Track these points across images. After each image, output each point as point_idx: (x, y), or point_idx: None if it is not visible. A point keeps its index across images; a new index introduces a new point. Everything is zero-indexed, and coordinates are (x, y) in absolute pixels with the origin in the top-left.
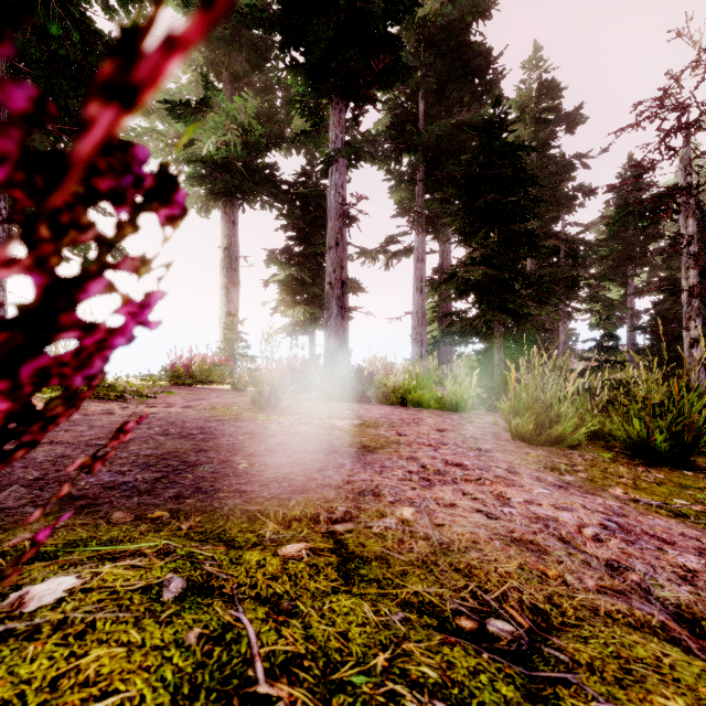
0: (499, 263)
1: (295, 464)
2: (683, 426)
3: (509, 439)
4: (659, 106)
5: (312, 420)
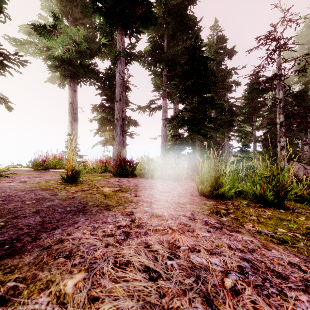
0: (197, 111)
1: (40, 224)
2: (279, 187)
3: (197, 196)
4: (267, 38)
5: (91, 189)
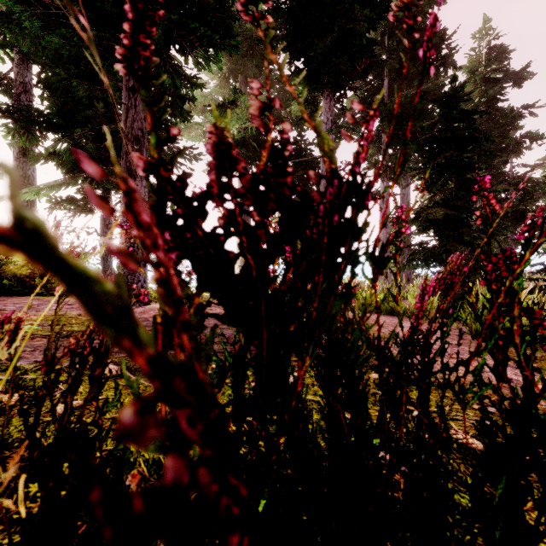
0: (456, 205)
1: None
2: None
3: (470, 339)
4: None
5: None
